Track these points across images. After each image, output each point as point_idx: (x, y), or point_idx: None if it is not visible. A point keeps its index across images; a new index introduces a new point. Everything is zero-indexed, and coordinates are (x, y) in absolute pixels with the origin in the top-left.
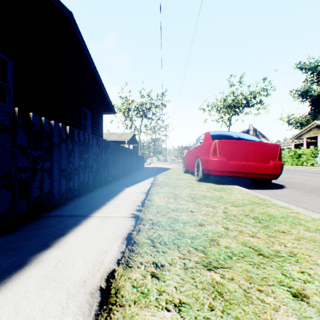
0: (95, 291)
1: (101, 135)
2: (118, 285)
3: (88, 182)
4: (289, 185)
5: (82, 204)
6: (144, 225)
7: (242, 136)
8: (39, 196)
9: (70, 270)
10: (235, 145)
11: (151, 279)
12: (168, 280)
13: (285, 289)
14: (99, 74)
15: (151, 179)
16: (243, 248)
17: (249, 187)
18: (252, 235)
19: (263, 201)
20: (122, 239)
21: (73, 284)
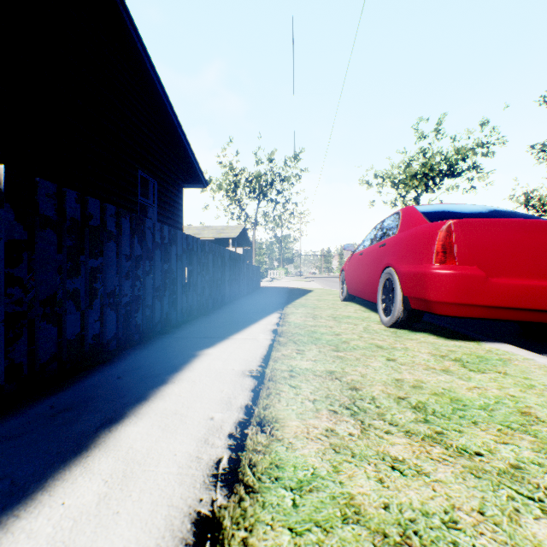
0: None
1: (179, 226)
2: None
3: (102, 333)
4: None
5: (1, 446)
6: None
7: (507, 213)
8: None
9: None
10: (507, 232)
11: None
12: None
13: None
14: (172, 106)
15: (274, 319)
16: None
17: (527, 344)
18: None
19: None
20: None
21: None
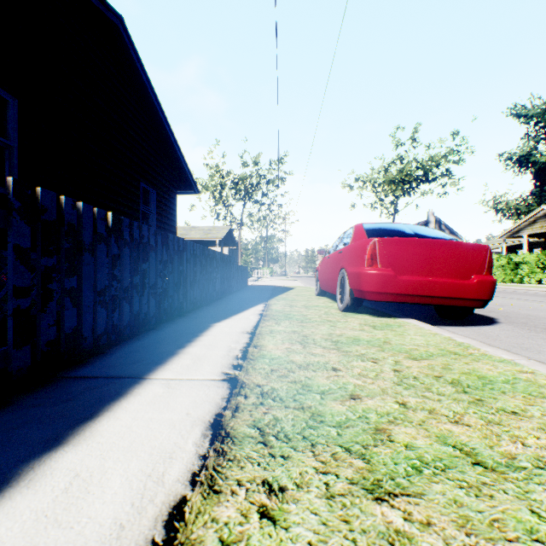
0: None
1: (173, 230)
2: (189, 537)
3: (147, 312)
4: (504, 318)
5: (135, 354)
6: (247, 397)
7: (421, 232)
8: (54, 340)
9: (94, 498)
10: (409, 246)
11: (259, 522)
12: (295, 526)
13: None
14: (169, 125)
15: (260, 307)
16: (442, 449)
17: (433, 321)
18: (455, 420)
19: (465, 348)
20: (204, 427)
21: (96, 535)
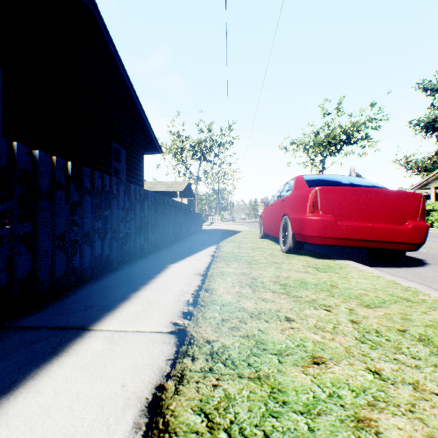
0: None
1: (141, 183)
2: None
3: (110, 255)
4: (431, 259)
5: (88, 298)
6: (194, 359)
7: (356, 182)
8: (4, 285)
9: None
10: (348, 195)
11: None
12: None
13: None
14: (137, 96)
15: (212, 249)
16: None
17: (368, 262)
18: None
19: (414, 294)
20: (138, 409)
21: None
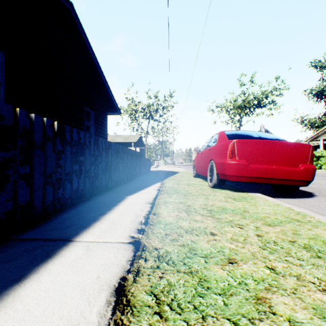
0: None
1: (105, 136)
2: None
3: (84, 189)
4: (318, 192)
5: (70, 219)
6: (146, 260)
7: (263, 136)
8: (11, 210)
9: None
10: (257, 145)
11: None
12: None
13: None
14: (102, 72)
15: (158, 185)
16: None
17: (272, 194)
18: (323, 288)
19: (303, 216)
20: (109, 292)
21: None
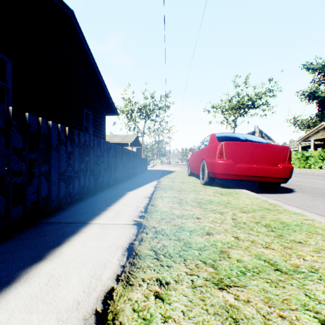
0: (90, 316)
1: (103, 137)
2: (116, 308)
3: (89, 185)
4: (298, 189)
5: (82, 209)
6: (147, 233)
7: (249, 138)
8: (35, 201)
9: (62, 288)
10: (242, 147)
11: (154, 300)
12: (174, 302)
13: (312, 315)
14: (101, 75)
15: (155, 183)
16: (257, 262)
17: (256, 191)
18: (266, 246)
19: (274, 206)
20: (123, 250)
21: (64, 307)
